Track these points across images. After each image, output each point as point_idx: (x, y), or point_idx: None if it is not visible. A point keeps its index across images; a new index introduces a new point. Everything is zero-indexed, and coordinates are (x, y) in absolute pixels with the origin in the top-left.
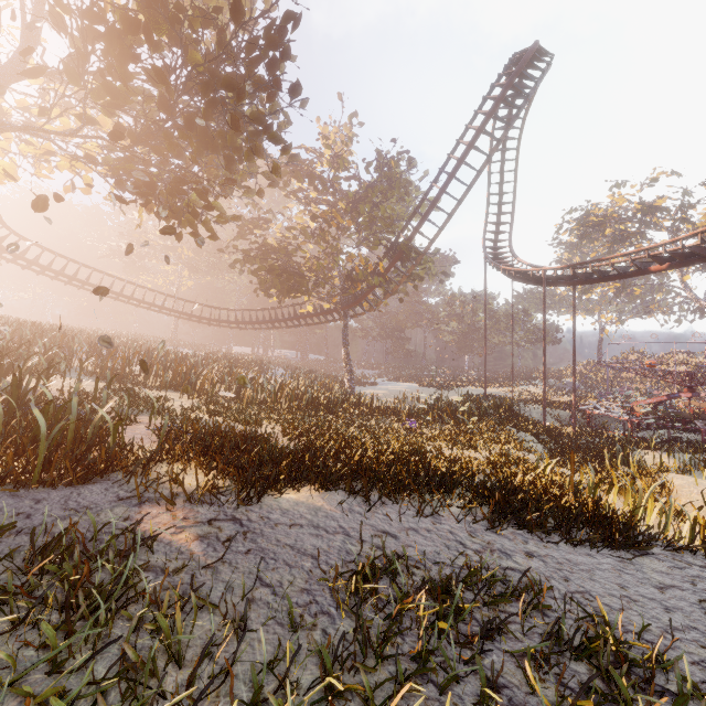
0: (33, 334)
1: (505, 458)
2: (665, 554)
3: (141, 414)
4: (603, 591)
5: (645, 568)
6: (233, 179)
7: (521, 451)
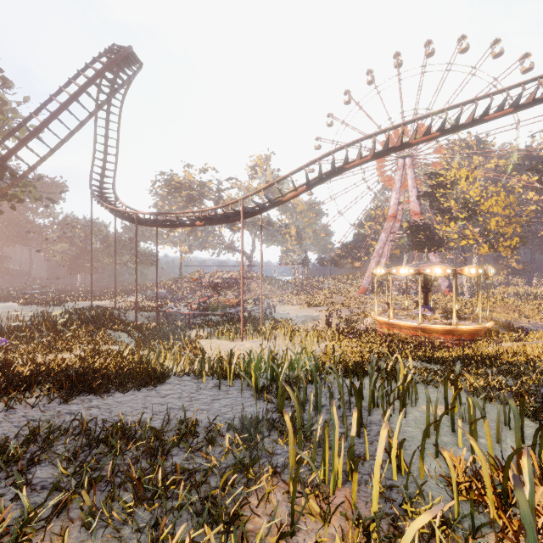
0: None
1: (95, 352)
2: (176, 380)
3: None
4: (132, 410)
5: (162, 390)
6: None
7: (111, 345)
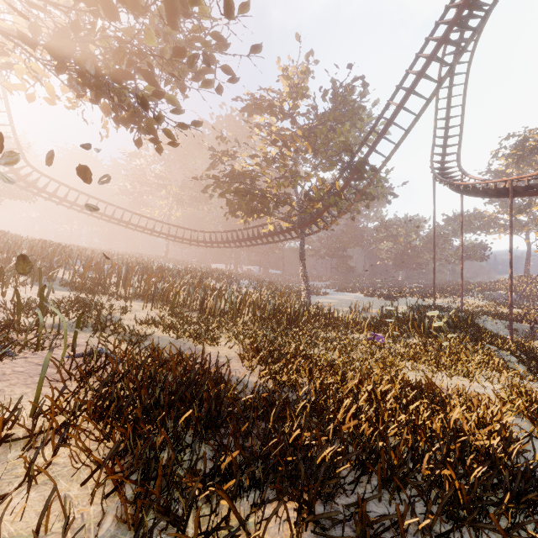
0: (31, 249)
1: (530, 398)
2: None
3: (82, 330)
4: None
5: None
6: (181, 48)
7: (527, 381)
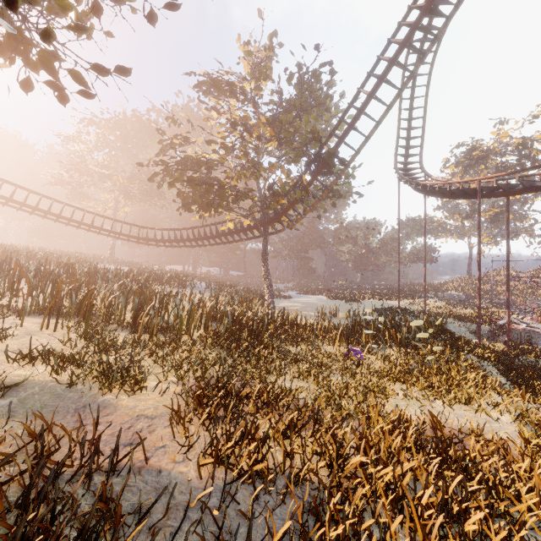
0: None
1: None
2: None
3: None
4: None
5: None
6: None
7: (533, 405)
